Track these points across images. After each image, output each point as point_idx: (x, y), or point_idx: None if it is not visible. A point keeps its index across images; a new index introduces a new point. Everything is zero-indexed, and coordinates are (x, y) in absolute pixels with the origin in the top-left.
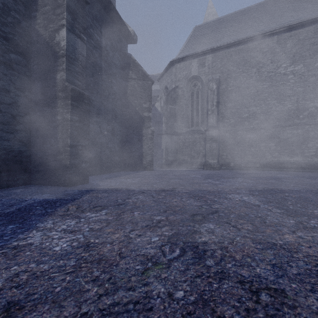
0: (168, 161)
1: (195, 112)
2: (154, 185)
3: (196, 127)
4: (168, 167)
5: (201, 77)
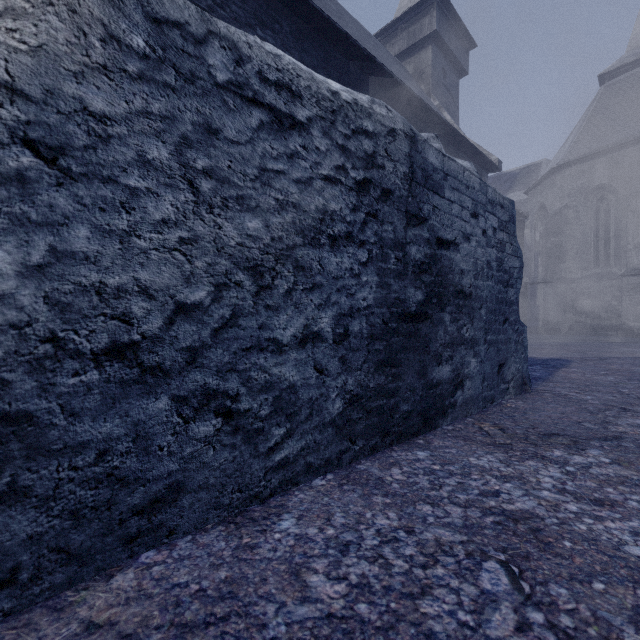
0: (548, 324)
1: (602, 243)
2: (544, 343)
3: (603, 268)
4: (548, 332)
5: (614, 186)
